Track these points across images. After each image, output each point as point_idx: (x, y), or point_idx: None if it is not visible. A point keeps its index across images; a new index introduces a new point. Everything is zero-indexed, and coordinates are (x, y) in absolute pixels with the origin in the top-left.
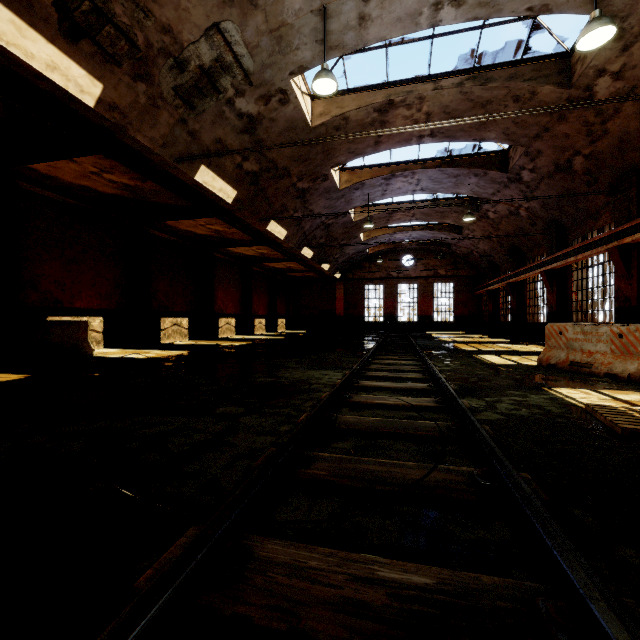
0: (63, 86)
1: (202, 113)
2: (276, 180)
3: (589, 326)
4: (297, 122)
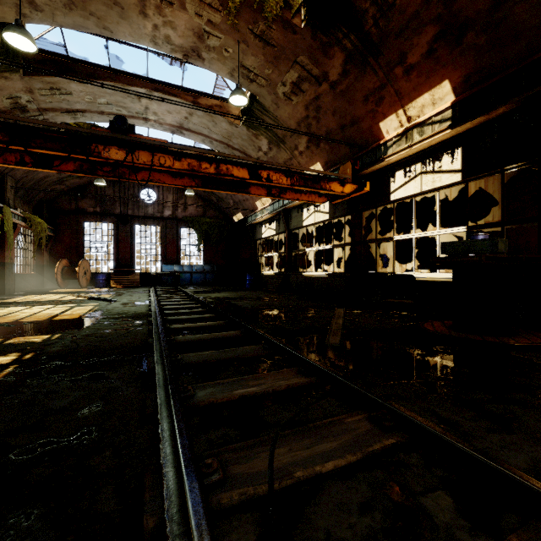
0: None
1: None
2: None
3: None
4: None
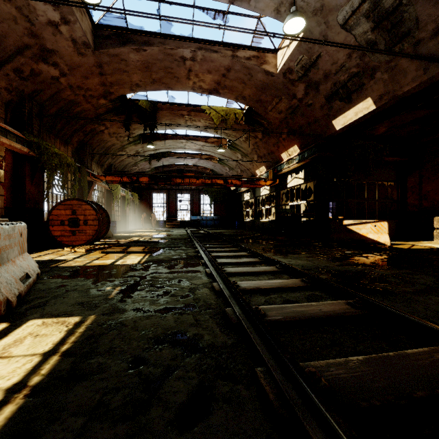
0: (363, 114)
1: (419, 20)
2: None
3: (12, 226)
4: None
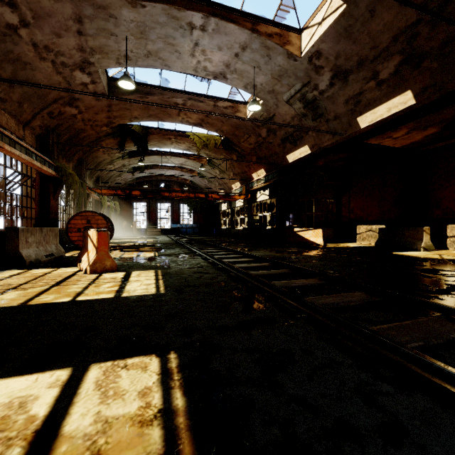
0: (304, 155)
1: (326, 109)
2: (449, 12)
3: None
4: (340, 29)
